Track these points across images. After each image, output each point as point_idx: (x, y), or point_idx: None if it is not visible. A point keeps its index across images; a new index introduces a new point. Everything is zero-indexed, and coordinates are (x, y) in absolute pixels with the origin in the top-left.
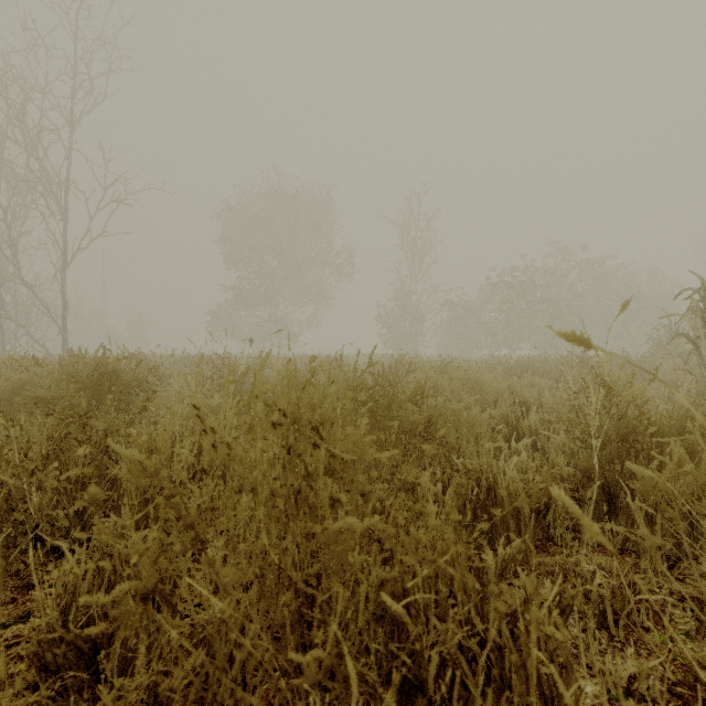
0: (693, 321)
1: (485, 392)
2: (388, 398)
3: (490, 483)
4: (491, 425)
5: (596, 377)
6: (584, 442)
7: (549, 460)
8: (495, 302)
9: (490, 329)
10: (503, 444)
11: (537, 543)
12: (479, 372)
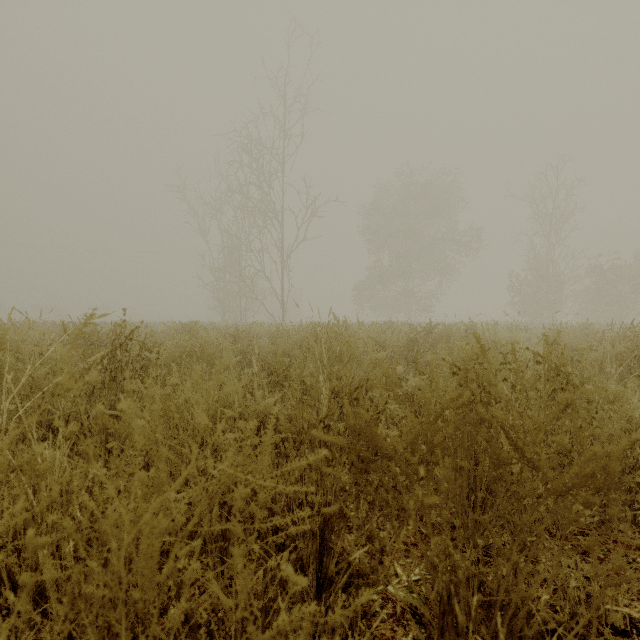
0: None
1: None
2: None
3: None
4: None
5: None
6: None
7: None
8: None
9: None
10: None
11: None
12: None
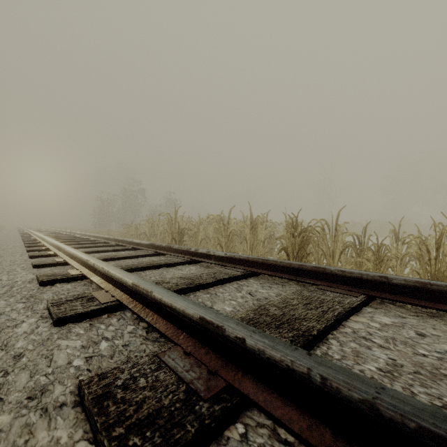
0: None
1: None
2: None
3: None
4: None
5: None
6: None
7: None
8: None
9: None
10: None
11: None
12: None
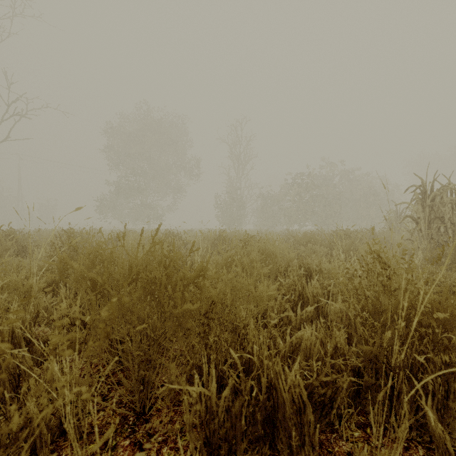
0: (416, 207)
1: (279, 260)
2: (165, 282)
3: (271, 380)
4: (281, 291)
5: (370, 253)
6: (363, 317)
7: (332, 338)
8: (290, 195)
9: (287, 212)
10: (290, 313)
11: (322, 437)
12: (274, 244)
